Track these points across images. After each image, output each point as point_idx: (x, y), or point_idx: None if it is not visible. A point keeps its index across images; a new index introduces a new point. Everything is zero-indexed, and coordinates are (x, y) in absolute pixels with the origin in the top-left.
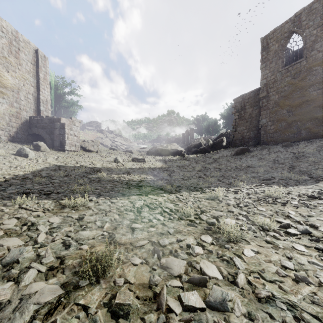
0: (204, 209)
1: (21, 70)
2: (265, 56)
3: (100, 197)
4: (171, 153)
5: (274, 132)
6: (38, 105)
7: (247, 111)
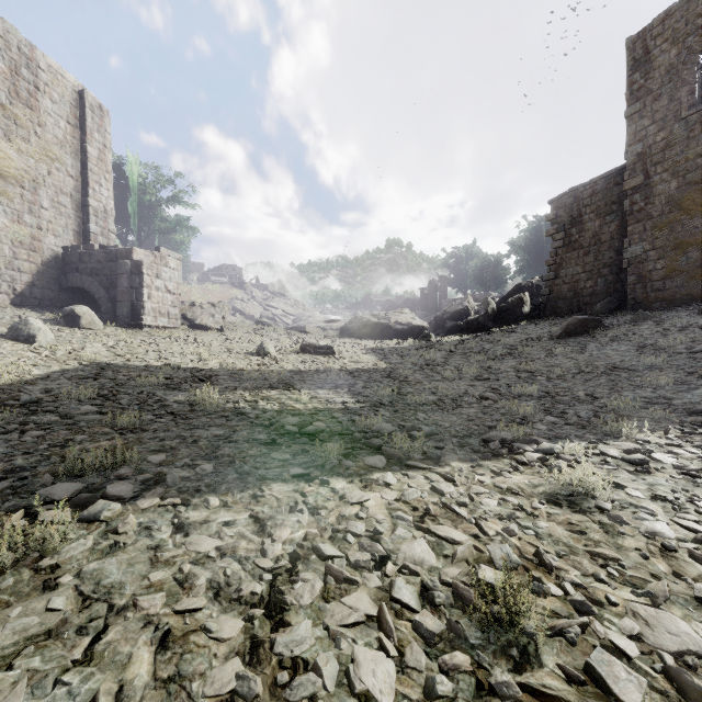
0: (575, 576)
1: (44, 138)
2: (639, 84)
3: (144, 495)
4: (397, 332)
5: (665, 278)
6: (84, 220)
7: (587, 227)
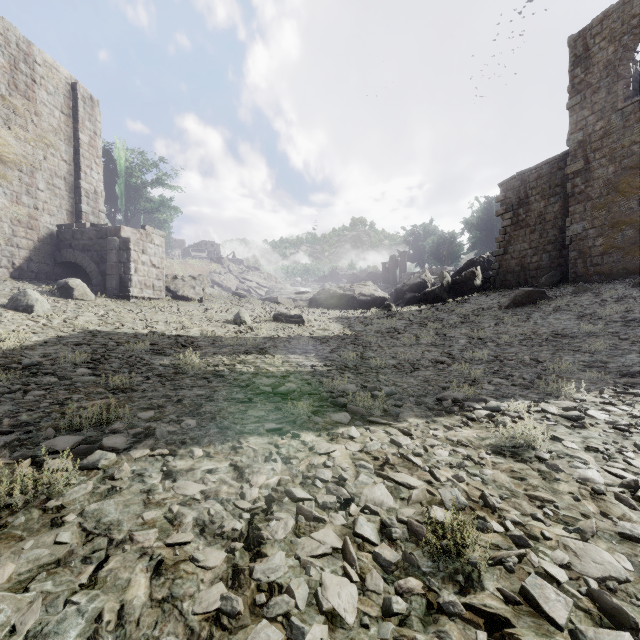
0: (515, 516)
1: (40, 127)
2: (580, 78)
3: (136, 446)
4: (360, 302)
5: (603, 254)
6: (76, 201)
7: (533, 207)
